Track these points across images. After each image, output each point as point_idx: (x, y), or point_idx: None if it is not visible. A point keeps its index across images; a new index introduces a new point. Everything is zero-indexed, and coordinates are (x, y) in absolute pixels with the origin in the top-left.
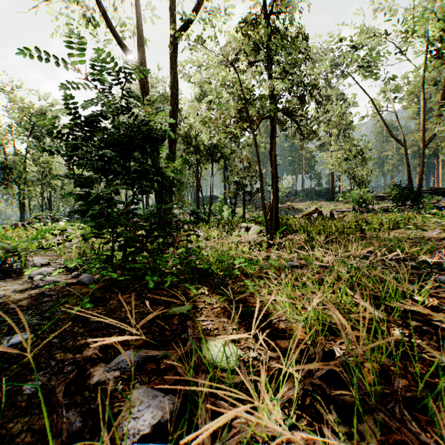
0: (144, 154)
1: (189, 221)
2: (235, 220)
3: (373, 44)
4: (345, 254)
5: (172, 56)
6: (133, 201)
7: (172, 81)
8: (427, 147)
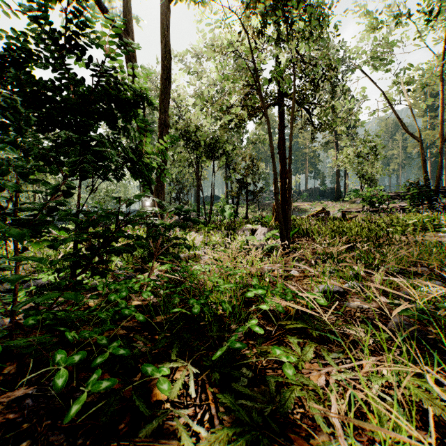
0: (114, 128)
1: (171, 225)
2: (237, 220)
3: (387, 31)
4: (395, 269)
5: (163, 21)
6: (58, 189)
7: (163, 51)
8: (434, 145)
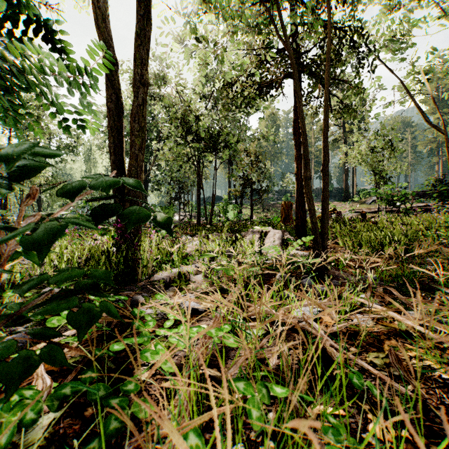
0: None
1: None
2: (241, 221)
3: (411, 7)
4: None
5: None
6: None
7: None
8: None
